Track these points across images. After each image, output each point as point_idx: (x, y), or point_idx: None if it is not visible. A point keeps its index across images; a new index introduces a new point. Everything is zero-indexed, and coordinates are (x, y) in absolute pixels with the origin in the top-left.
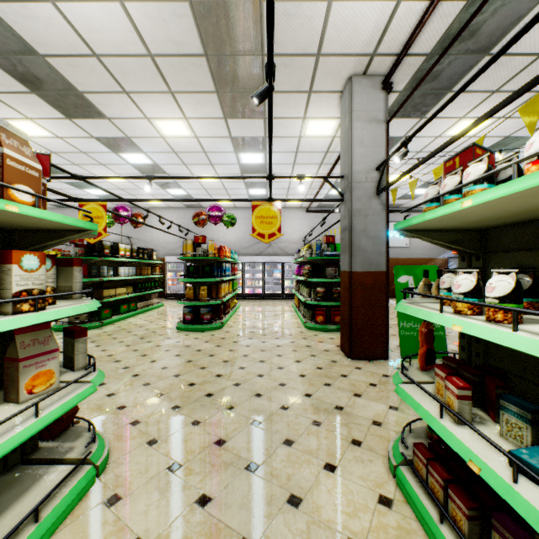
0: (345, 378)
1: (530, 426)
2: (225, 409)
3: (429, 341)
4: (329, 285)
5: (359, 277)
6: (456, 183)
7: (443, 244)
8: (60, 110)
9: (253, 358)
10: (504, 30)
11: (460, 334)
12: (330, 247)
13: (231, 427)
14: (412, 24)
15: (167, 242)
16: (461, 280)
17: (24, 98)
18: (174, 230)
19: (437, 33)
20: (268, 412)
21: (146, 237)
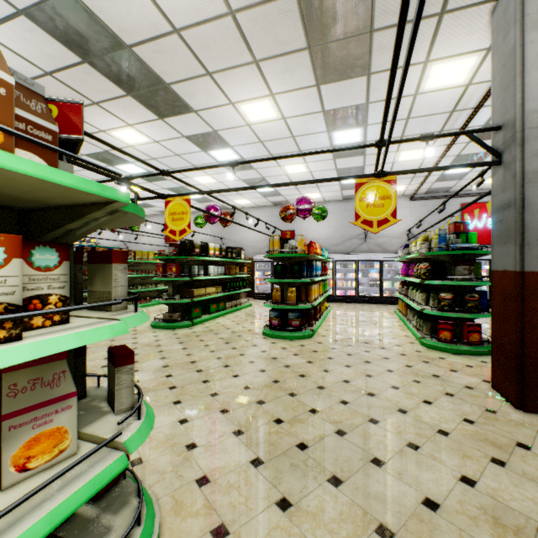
0: (529, 453)
1: None
2: (327, 483)
3: None
4: (460, 290)
5: (537, 280)
6: None
7: None
8: (153, 111)
9: (357, 387)
10: None
11: None
12: (459, 238)
13: (340, 531)
14: None
15: (255, 241)
16: None
17: (122, 104)
18: (262, 229)
19: None
20: (401, 508)
21: (235, 237)
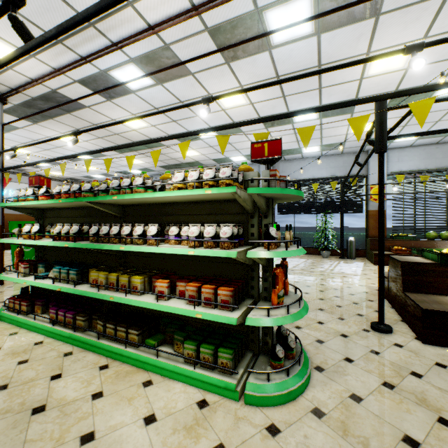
0: None
1: (45, 268)
2: None
3: (21, 256)
4: None
5: None
6: (25, 193)
7: (26, 213)
8: None
9: None
10: (75, 109)
11: (36, 251)
12: None
13: None
14: (20, 81)
15: None
16: (26, 227)
17: None
18: None
19: (38, 92)
20: None
21: None
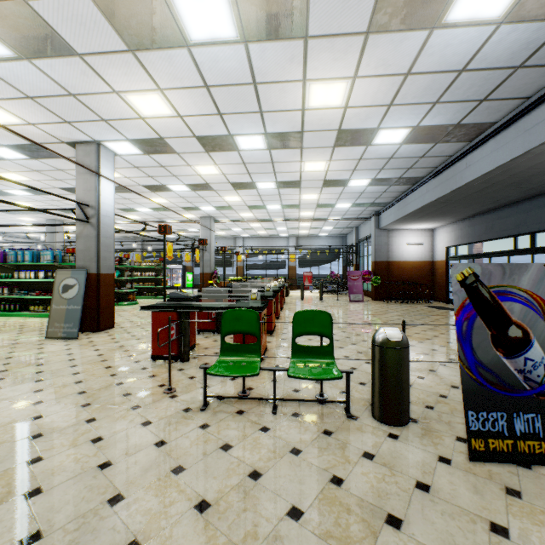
0: None
1: None
2: None
3: None
4: None
5: None
6: None
7: None
8: None
9: None
10: None
11: None
12: None
13: None
14: None
15: None
16: None
17: None
18: None
19: None
20: None
21: None
